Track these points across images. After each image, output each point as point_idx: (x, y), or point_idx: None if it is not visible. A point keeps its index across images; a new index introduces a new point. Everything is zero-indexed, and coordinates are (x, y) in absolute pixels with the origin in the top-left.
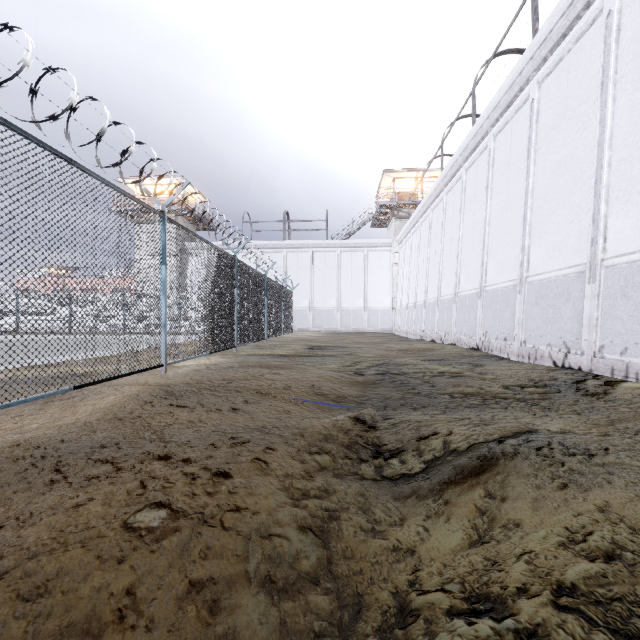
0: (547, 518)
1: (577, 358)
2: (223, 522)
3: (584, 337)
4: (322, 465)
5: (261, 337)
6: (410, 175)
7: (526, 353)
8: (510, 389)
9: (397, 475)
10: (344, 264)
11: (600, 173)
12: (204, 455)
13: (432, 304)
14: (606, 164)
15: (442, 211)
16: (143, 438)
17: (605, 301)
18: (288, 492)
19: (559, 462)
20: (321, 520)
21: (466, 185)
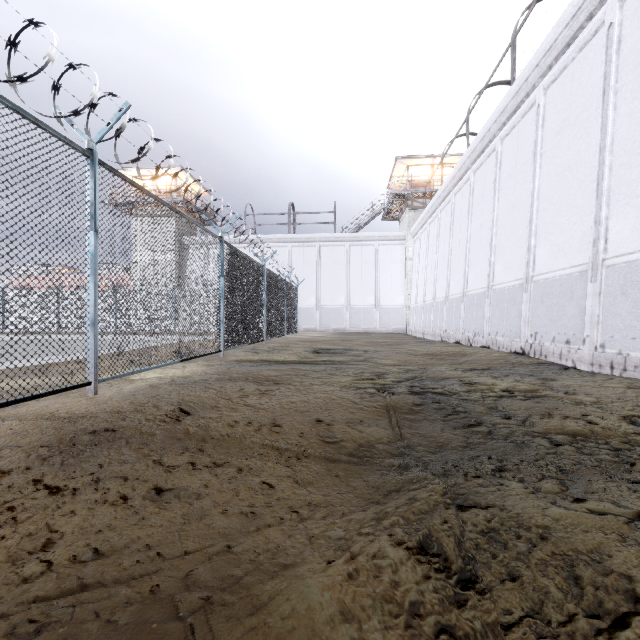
0: None
1: None
2: None
3: None
4: None
5: (258, 338)
6: (425, 162)
7: (606, 361)
8: None
9: None
10: (353, 259)
11: None
12: None
13: (456, 300)
14: None
15: (468, 193)
16: None
17: None
18: None
19: None
20: None
21: (502, 157)
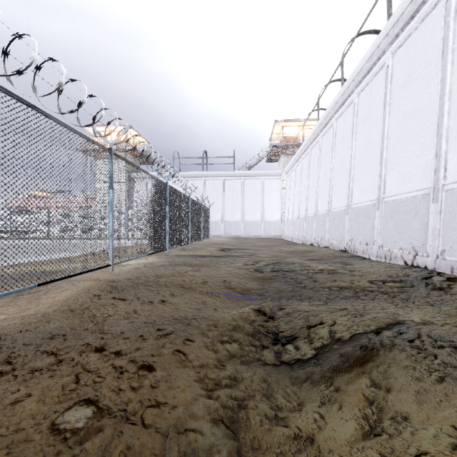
0: (432, 414)
1: (423, 259)
2: (143, 419)
3: (429, 243)
4: (232, 353)
5: (186, 242)
6: (294, 124)
7: (383, 255)
8: (374, 283)
9: (293, 360)
10: (246, 188)
11: (441, 119)
12: (133, 347)
13: (311, 217)
14: (446, 112)
15: (318, 150)
16: (86, 329)
17: (446, 216)
18: (203, 383)
19: (432, 355)
20: (231, 410)
21: (336, 130)
